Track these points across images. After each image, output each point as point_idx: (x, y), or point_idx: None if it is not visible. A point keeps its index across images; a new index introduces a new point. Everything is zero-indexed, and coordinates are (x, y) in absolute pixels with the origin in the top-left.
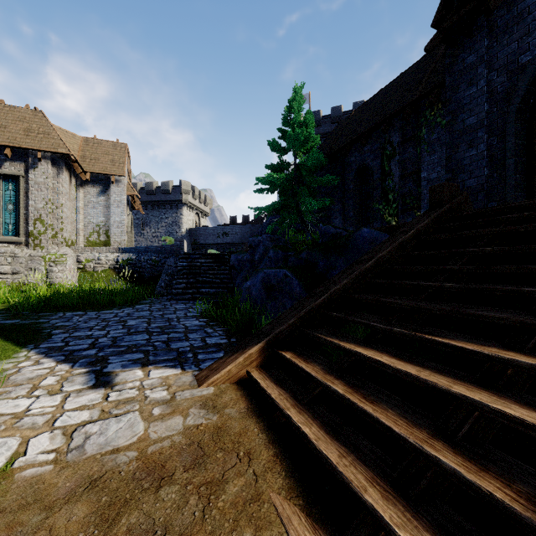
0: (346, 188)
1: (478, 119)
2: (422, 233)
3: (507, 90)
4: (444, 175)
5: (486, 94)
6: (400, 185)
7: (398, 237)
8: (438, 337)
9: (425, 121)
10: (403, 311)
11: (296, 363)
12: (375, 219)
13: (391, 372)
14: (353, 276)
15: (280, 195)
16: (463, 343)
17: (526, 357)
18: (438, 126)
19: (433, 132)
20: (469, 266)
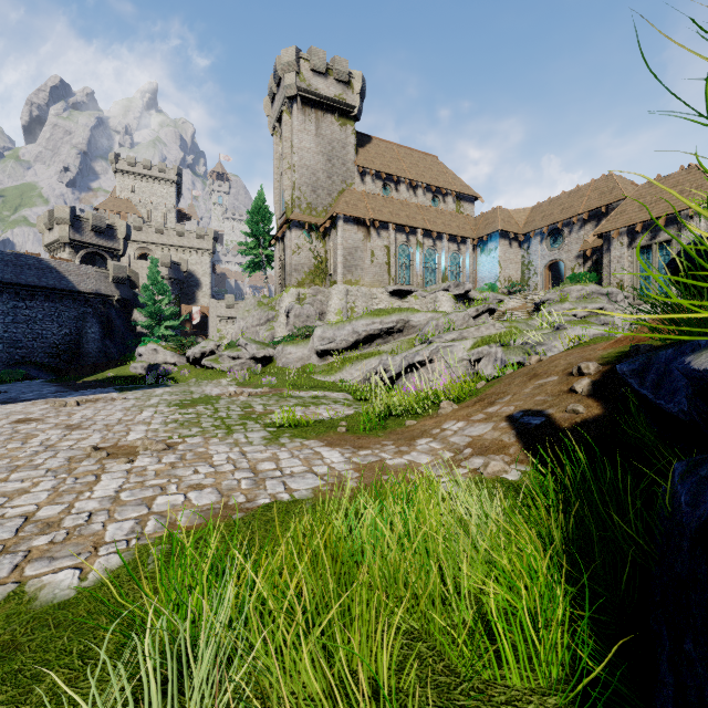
0: None
1: None
2: None
3: None
4: None
5: None
6: None
7: None
8: None
9: None
10: None
11: None
12: None
13: None
14: None
15: None
16: None
17: None
18: None
19: None
20: None
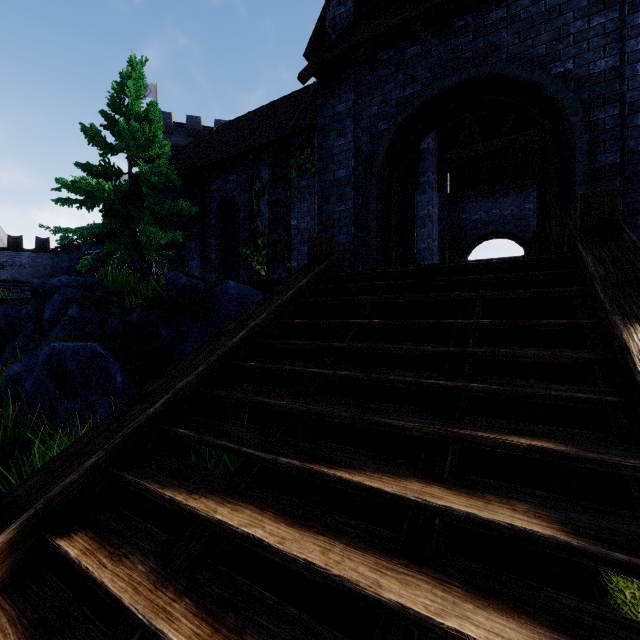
0: (206, 223)
1: (347, 174)
2: (302, 294)
3: (370, 152)
4: (313, 227)
5: (353, 149)
6: (270, 230)
7: (275, 298)
8: (344, 471)
9: (295, 162)
10: (288, 416)
11: (89, 573)
12: (242, 266)
13: (281, 561)
14: (215, 359)
15: (106, 215)
16: (378, 479)
17: (454, 495)
18: (308, 173)
19: (303, 178)
20: (360, 345)
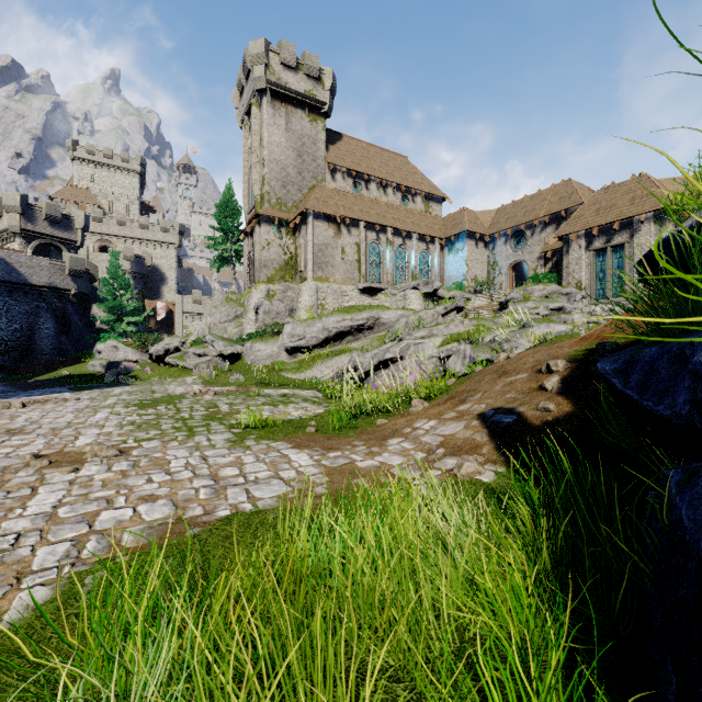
0: None
1: None
2: None
3: None
4: None
5: None
6: None
7: None
8: None
9: None
10: None
11: None
12: None
13: None
14: None
15: None
16: None
17: None
18: None
19: None
20: None
